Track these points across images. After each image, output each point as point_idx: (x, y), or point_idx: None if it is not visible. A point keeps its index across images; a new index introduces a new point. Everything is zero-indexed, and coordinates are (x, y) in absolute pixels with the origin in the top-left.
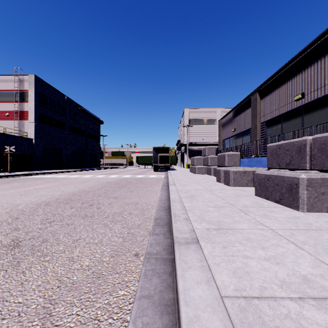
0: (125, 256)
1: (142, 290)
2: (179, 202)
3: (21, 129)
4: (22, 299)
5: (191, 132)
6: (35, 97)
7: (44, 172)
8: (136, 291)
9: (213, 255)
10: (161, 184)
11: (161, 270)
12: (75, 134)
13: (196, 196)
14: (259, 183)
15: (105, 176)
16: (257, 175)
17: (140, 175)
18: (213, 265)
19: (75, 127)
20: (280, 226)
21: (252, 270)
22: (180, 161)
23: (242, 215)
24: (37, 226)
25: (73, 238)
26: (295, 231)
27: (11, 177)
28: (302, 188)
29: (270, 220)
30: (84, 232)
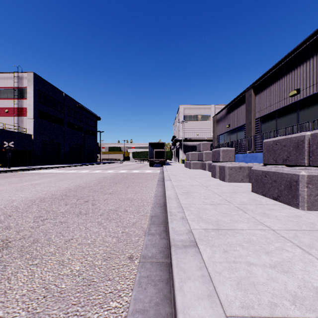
0: (118, 259)
1: (136, 303)
2: (175, 199)
3: (20, 125)
4: (3, 312)
5: (186, 128)
6: (34, 94)
7: (43, 168)
8: (129, 303)
9: (213, 261)
10: (157, 180)
11: (156, 277)
12: (72, 130)
13: (191, 192)
14: (256, 179)
15: (102, 171)
16: (253, 171)
17: (136, 170)
18: (214, 274)
19: (72, 123)
20: (282, 226)
21: (258, 281)
22: (175, 156)
23: (240, 213)
24: (29, 224)
25: (65, 237)
26: (298, 232)
27: (9, 172)
28: (302, 186)
29: (271, 219)
30: (77, 231)
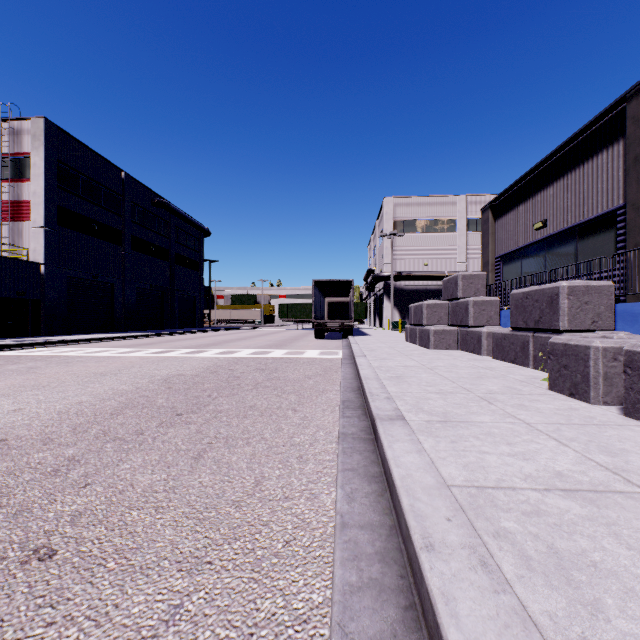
0: None
1: None
2: None
3: (15, 243)
4: None
5: (399, 250)
6: (46, 169)
7: (52, 342)
8: None
9: None
10: (337, 394)
11: None
12: (145, 256)
13: None
14: None
15: (189, 351)
16: None
17: (278, 350)
18: None
19: (145, 242)
20: None
21: None
22: (372, 315)
23: None
24: None
25: None
26: None
27: None
28: None
29: None
30: None
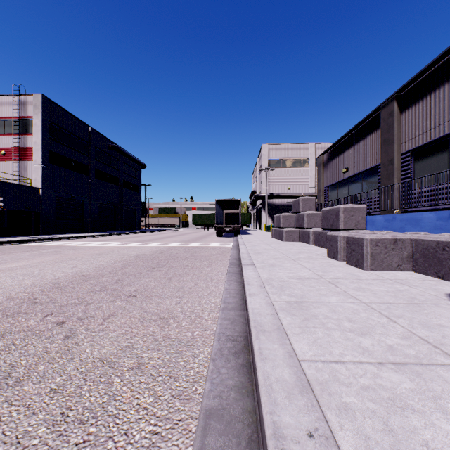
0: None
1: None
2: (277, 336)
3: (22, 175)
4: None
5: (271, 178)
6: (43, 127)
7: (52, 238)
8: None
9: None
10: (228, 261)
11: None
12: (103, 182)
13: (309, 301)
14: None
15: (140, 243)
16: None
17: (194, 242)
18: None
19: (103, 173)
20: None
21: None
22: (254, 221)
23: None
24: None
25: None
26: None
27: None
28: None
29: None
30: None
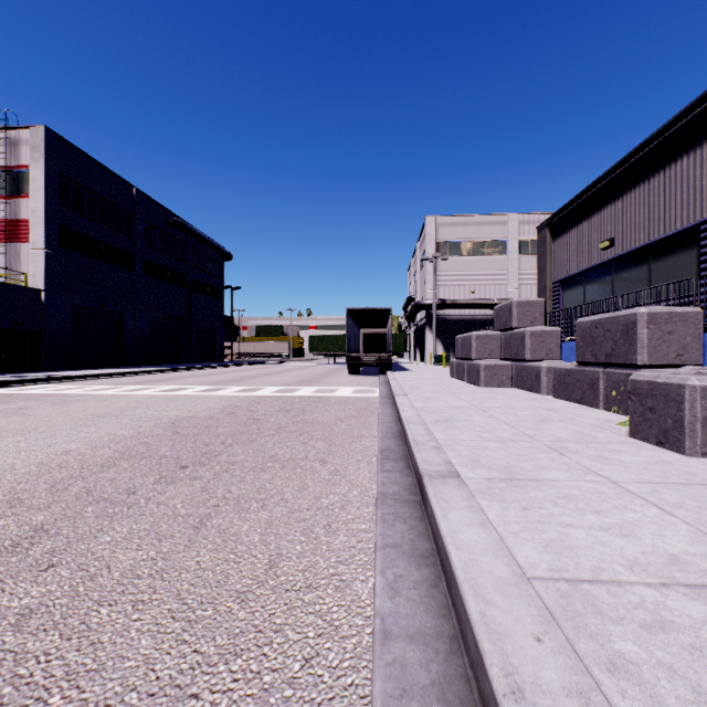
0: None
1: None
2: None
3: (12, 267)
4: None
5: (442, 275)
6: (47, 184)
7: (51, 378)
8: None
9: None
10: (374, 441)
11: None
12: (159, 282)
13: None
14: None
15: (205, 389)
16: None
17: (307, 387)
18: None
19: (159, 266)
20: None
21: None
22: (412, 348)
23: None
24: None
25: None
26: None
27: None
28: None
29: None
30: None
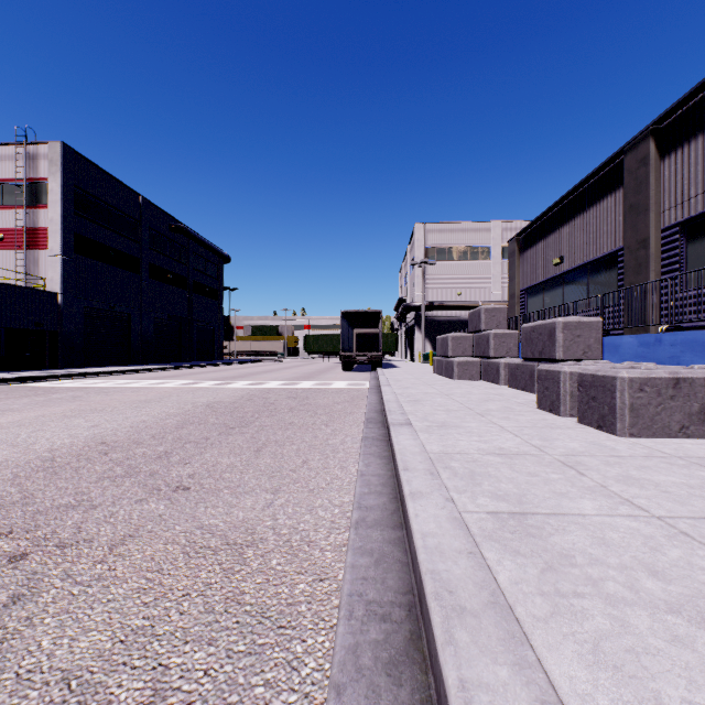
0: None
1: None
2: (500, 633)
3: (31, 272)
4: None
5: (431, 278)
6: (64, 195)
7: (75, 374)
8: None
9: None
10: (362, 415)
11: None
12: (163, 284)
13: (539, 513)
14: None
15: (218, 383)
16: None
17: (307, 381)
18: None
19: (163, 269)
20: None
21: None
22: (403, 347)
23: None
24: None
25: None
26: None
27: None
28: None
29: None
30: None
